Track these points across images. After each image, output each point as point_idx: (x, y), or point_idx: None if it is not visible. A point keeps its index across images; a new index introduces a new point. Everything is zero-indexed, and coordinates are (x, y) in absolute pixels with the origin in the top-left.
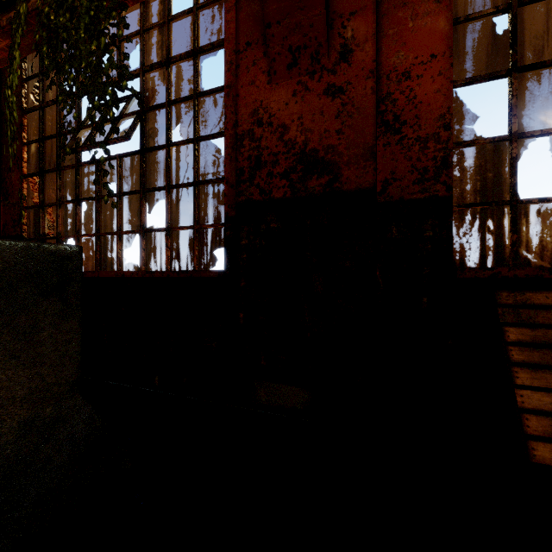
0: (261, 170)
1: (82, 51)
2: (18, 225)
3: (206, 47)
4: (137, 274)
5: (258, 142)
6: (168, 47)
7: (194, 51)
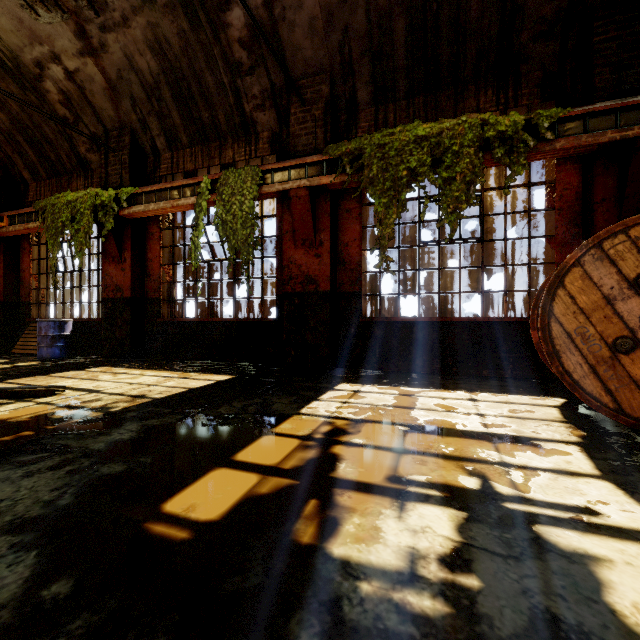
0: None
1: None
2: None
3: None
4: None
5: None
6: None
7: None
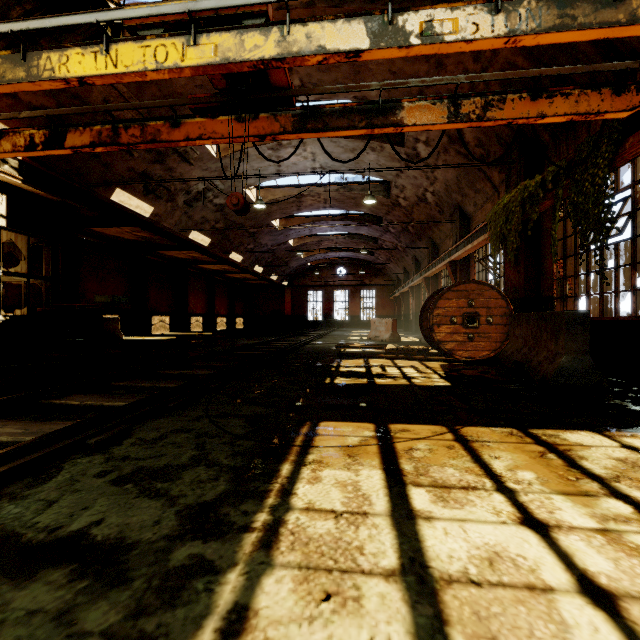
0: None
1: (590, 214)
2: (550, 290)
3: None
4: (627, 319)
5: None
6: None
7: None
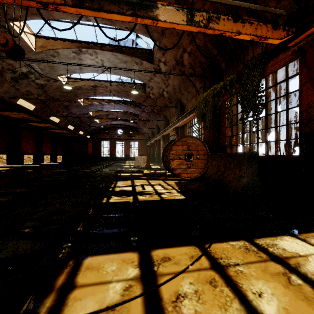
0: (310, 122)
1: (250, 101)
2: (225, 142)
3: (291, 77)
4: (264, 156)
5: (309, 113)
6: (275, 80)
7: (286, 79)
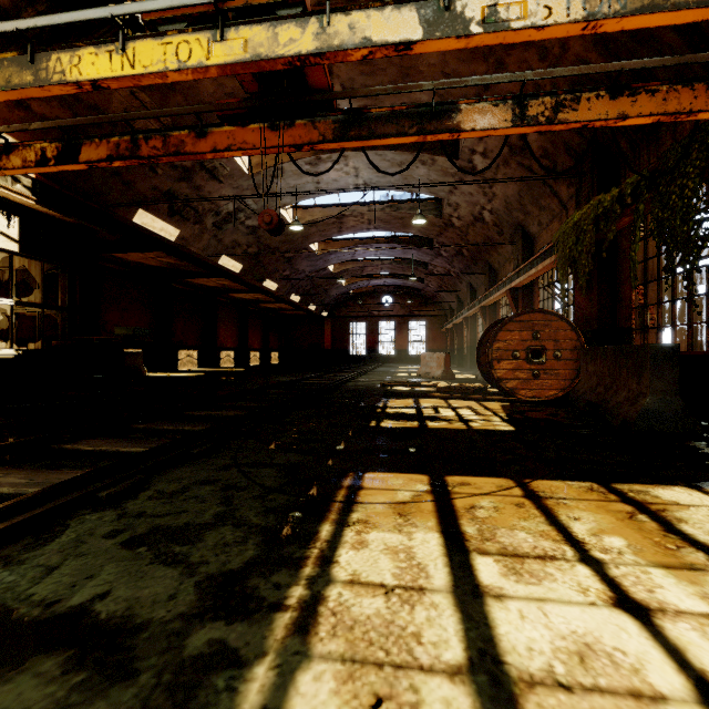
0: None
1: (677, 232)
2: (628, 320)
3: None
4: None
5: None
6: None
7: None
